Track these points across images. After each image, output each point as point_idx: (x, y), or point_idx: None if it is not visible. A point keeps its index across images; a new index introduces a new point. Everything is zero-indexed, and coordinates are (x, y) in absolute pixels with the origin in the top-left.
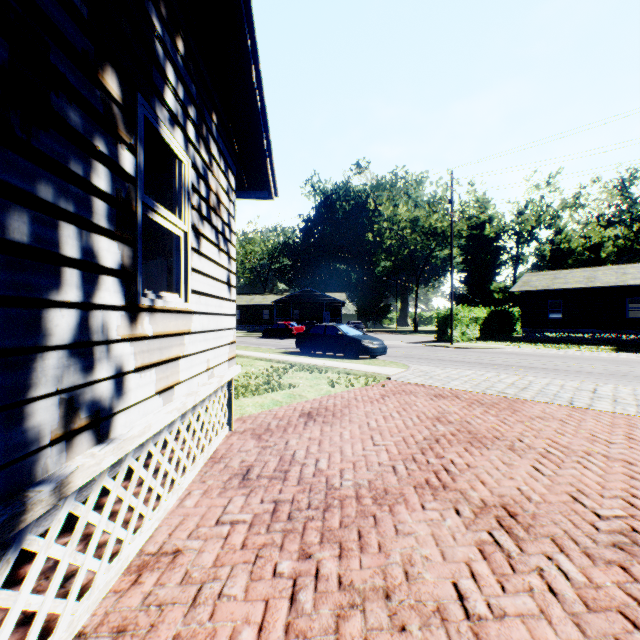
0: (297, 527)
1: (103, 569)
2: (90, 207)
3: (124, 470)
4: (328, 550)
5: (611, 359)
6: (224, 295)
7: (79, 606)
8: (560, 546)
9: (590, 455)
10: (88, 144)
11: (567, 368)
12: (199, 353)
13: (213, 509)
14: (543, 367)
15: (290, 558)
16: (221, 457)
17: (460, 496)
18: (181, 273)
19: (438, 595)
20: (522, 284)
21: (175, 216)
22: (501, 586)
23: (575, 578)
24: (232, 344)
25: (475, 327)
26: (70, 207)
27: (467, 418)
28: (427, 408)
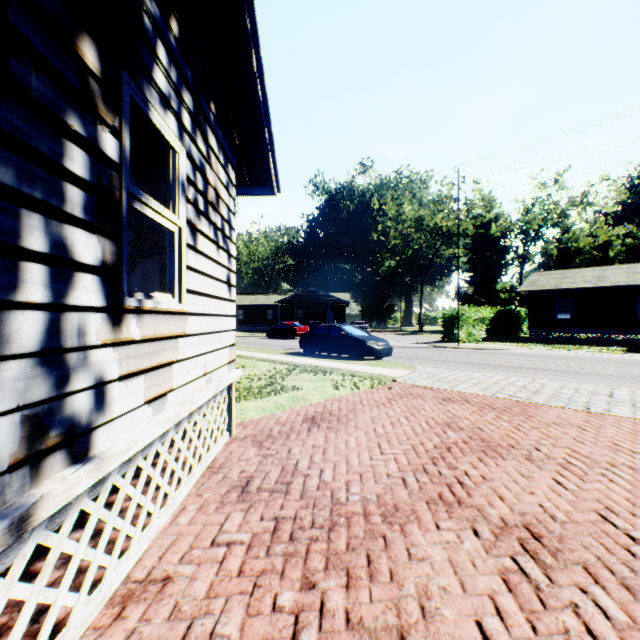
0: (300, 550)
1: (81, 603)
2: (62, 194)
3: (107, 489)
4: (334, 578)
5: (624, 361)
6: (223, 295)
7: None
8: (594, 576)
9: (615, 466)
10: (59, 122)
11: (579, 370)
12: (195, 357)
13: (209, 527)
14: (554, 369)
15: (292, 588)
16: (220, 467)
17: (477, 514)
18: (175, 271)
19: (460, 637)
20: (529, 284)
21: (169, 210)
22: (532, 626)
23: (616, 617)
24: (232, 346)
25: (481, 327)
26: (35, 193)
27: (479, 424)
28: (436, 413)
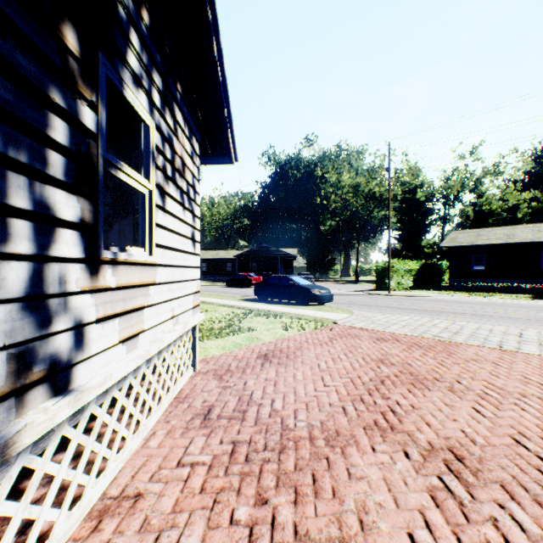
0: (254, 470)
1: (62, 518)
2: (45, 159)
3: (86, 418)
4: (284, 495)
5: (530, 306)
6: (188, 249)
7: None
8: (510, 493)
9: (525, 397)
10: (42, 95)
11: (492, 314)
12: (164, 302)
13: (175, 450)
14: (471, 313)
15: (247, 504)
16: (185, 397)
17: (408, 438)
18: (146, 228)
19: None
20: (450, 240)
21: (141, 175)
22: (457, 538)
23: (530, 530)
24: (196, 293)
25: (409, 278)
26: (20, 157)
27: (408, 360)
28: (371, 350)
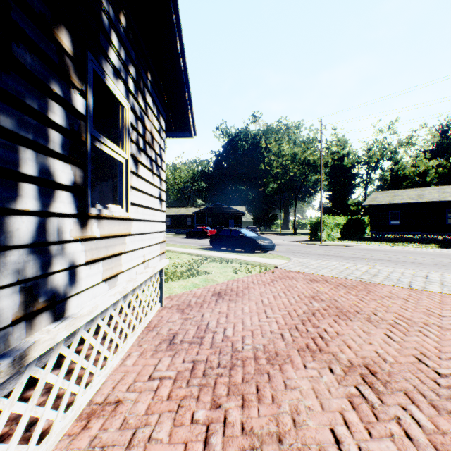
0: (210, 382)
1: (59, 418)
2: (47, 136)
3: (77, 340)
4: (233, 401)
5: (436, 253)
6: (156, 207)
7: (39, 449)
8: (411, 399)
9: (428, 325)
10: (45, 87)
11: (405, 260)
12: (137, 250)
13: (147, 367)
14: (387, 259)
15: (204, 408)
16: (154, 326)
17: (332, 357)
18: (123, 190)
19: (319, 439)
20: (371, 200)
21: (119, 147)
22: (368, 432)
23: (425, 425)
24: (163, 243)
25: (337, 230)
26: (29, 135)
27: (334, 297)
28: (305, 289)
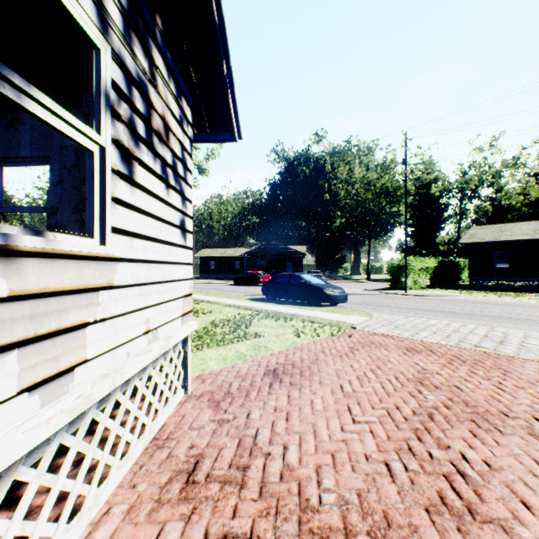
0: None
1: None
2: None
3: None
4: None
5: None
6: (175, 240)
7: None
8: None
9: None
10: None
11: (532, 317)
12: (130, 313)
13: None
14: (507, 316)
15: None
16: (166, 438)
17: (505, 538)
18: (94, 203)
19: None
20: (469, 236)
21: (89, 126)
22: None
23: None
24: (188, 297)
25: (425, 276)
26: None
27: (454, 381)
28: (403, 366)
